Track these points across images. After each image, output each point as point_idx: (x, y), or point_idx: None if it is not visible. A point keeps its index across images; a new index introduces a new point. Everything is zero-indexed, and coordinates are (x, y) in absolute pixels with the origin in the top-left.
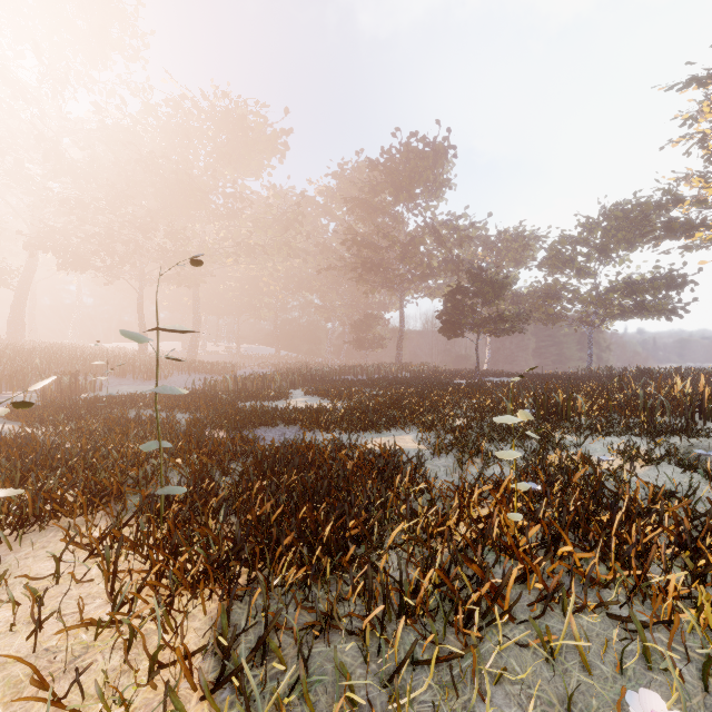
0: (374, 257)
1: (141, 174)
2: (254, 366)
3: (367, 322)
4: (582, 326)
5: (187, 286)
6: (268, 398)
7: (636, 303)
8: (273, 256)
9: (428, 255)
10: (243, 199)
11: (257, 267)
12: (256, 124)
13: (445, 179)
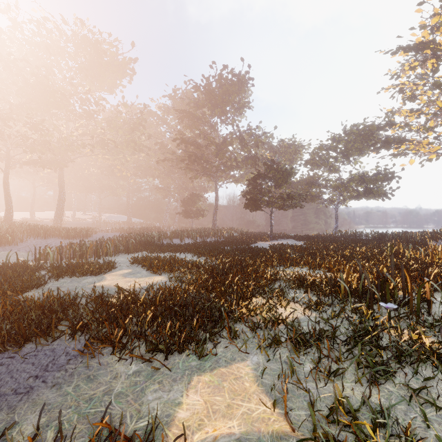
0: (197, 153)
1: (6, 74)
2: (108, 230)
3: (192, 199)
4: (331, 203)
5: (50, 168)
6: (85, 274)
7: (366, 189)
8: (123, 150)
9: (235, 153)
10: (97, 104)
11: (112, 158)
12: (109, 51)
13: (246, 101)
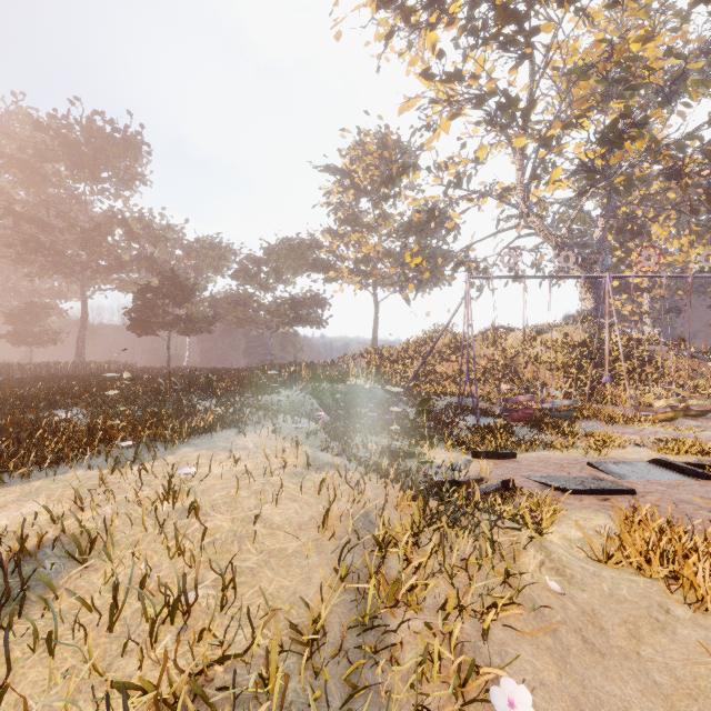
0: (42, 235)
1: None
2: None
3: (32, 311)
4: (265, 330)
5: None
6: None
7: (298, 315)
8: None
9: (119, 247)
10: None
11: None
12: None
13: (139, 173)
